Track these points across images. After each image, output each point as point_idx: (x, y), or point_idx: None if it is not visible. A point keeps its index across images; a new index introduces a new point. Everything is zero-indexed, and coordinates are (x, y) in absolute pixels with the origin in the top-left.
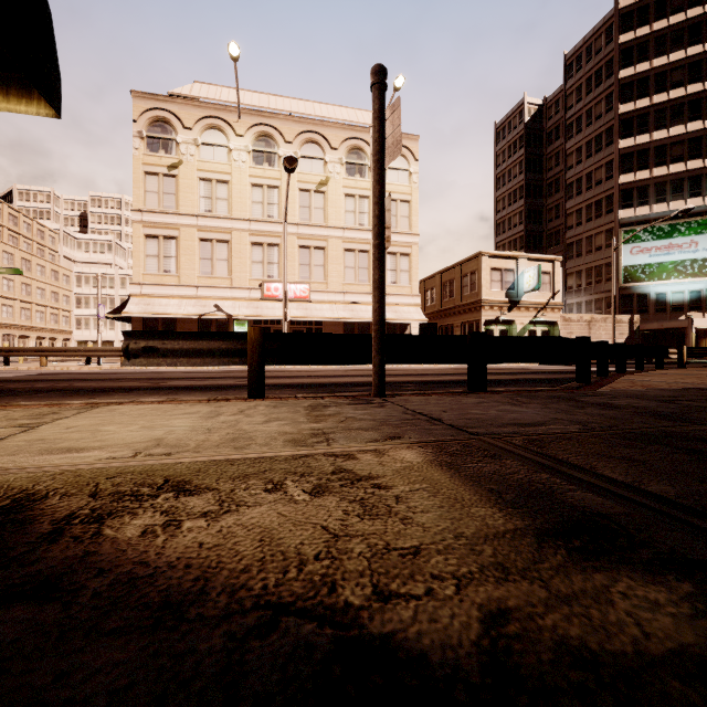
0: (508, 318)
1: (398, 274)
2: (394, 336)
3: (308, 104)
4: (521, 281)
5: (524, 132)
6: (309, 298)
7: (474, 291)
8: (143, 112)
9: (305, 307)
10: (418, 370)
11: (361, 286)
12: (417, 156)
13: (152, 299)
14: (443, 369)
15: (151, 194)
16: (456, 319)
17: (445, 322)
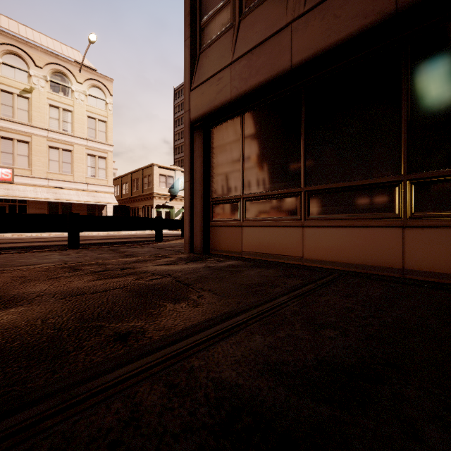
0: (170, 205)
1: (97, 170)
2: (3, 214)
3: (13, 22)
4: (178, 183)
5: None
6: (12, 181)
7: (150, 187)
8: None
9: (7, 187)
10: (95, 237)
11: (65, 176)
12: (111, 92)
13: None
14: (116, 235)
15: None
16: (140, 204)
17: (134, 205)
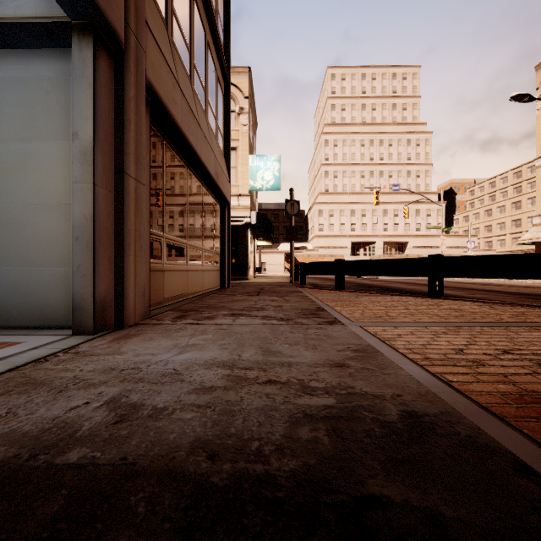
0: None
1: None
2: None
3: None
4: None
5: None
6: None
7: None
8: None
9: None
10: None
11: None
12: None
13: None
14: None
15: None
16: None
17: None
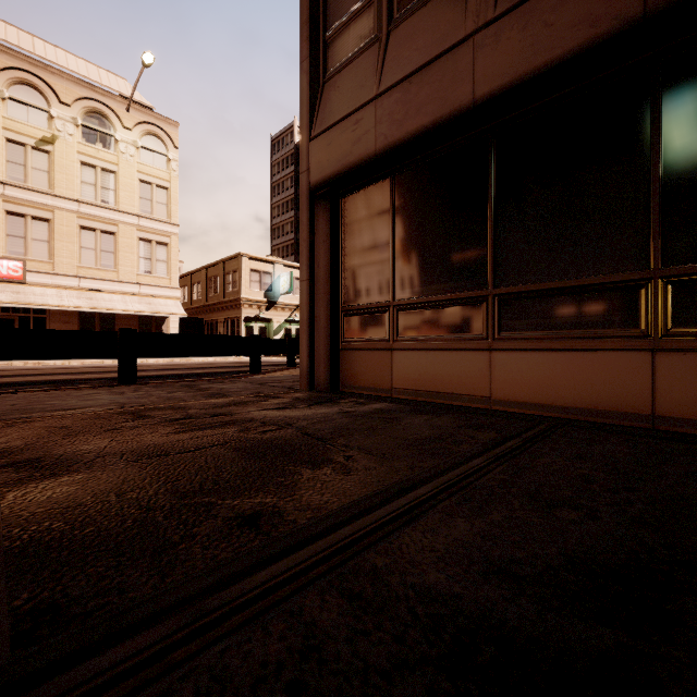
0: (267, 317)
1: (154, 263)
2: (21, 330)
3: (25, 35)
4: (278, 284)
5: (294, 151)
6: (24, 280)
7: (236, 289)
8: None
9: (16, 290)
10: (153, 366)
11: (105, 272)
12: (176, 143)
13: None
14: (185, 364)
15: None
16: (220, 315)
17: (211, 317)
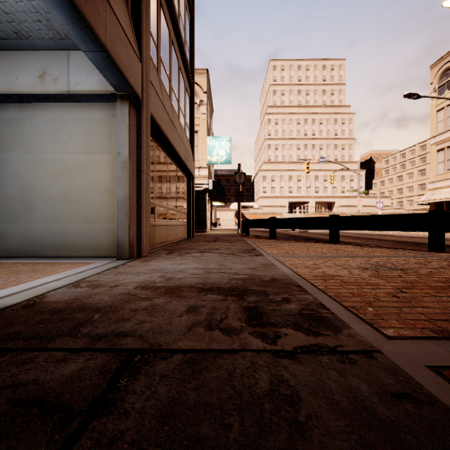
0: None
1: None
2: None
3: None
4: None
5: None
6: None
7: None
8: (435, 74)
9: None
10: None
11: None
12: None
13: (437, 190)
14: None
15: (440, 123)
16: None
17: None
